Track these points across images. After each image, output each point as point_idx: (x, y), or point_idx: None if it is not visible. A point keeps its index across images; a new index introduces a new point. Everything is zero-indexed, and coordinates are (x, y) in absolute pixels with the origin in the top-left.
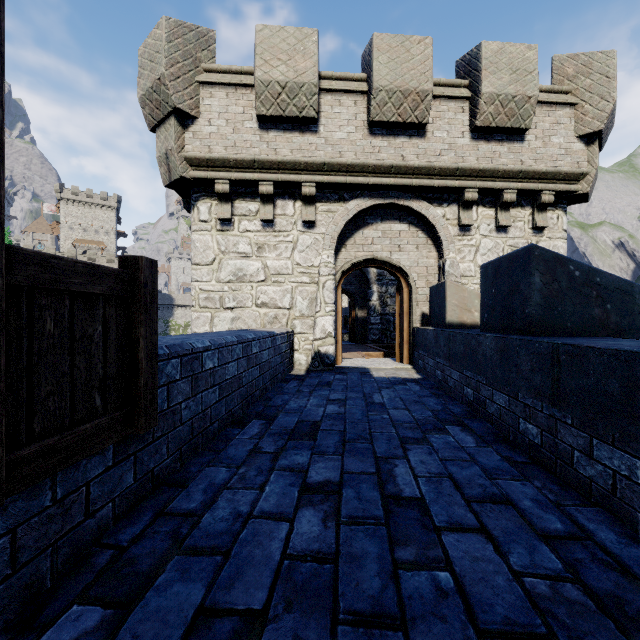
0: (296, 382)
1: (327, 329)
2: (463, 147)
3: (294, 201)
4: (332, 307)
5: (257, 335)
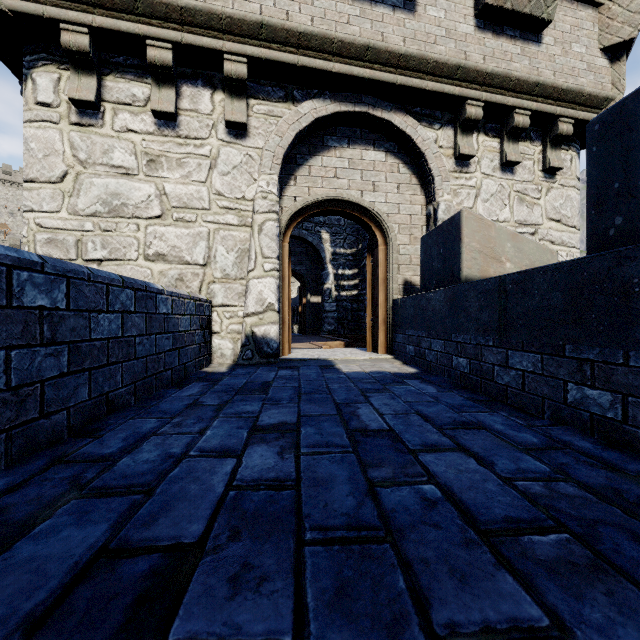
0: (202, 385)
1: (266, 298)
2: (466, 37)
3: (212, 91)
4: (274, 264)
5: (61, 264)
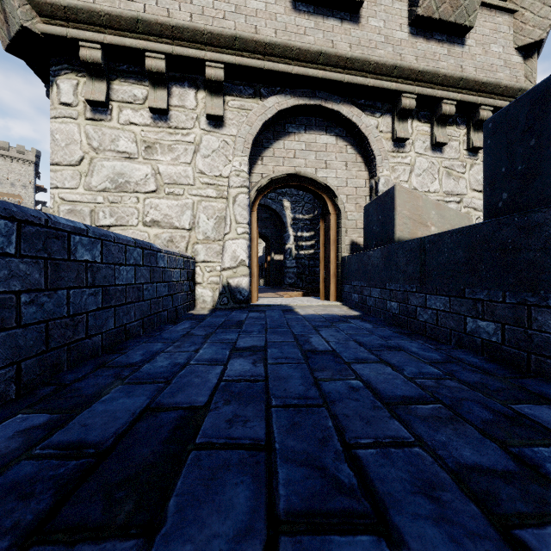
0: (191, 323)
1: (239, 256)
2: (401, 42)
3: (196, 90)
4: (245, 228)
5: (97, 230)
